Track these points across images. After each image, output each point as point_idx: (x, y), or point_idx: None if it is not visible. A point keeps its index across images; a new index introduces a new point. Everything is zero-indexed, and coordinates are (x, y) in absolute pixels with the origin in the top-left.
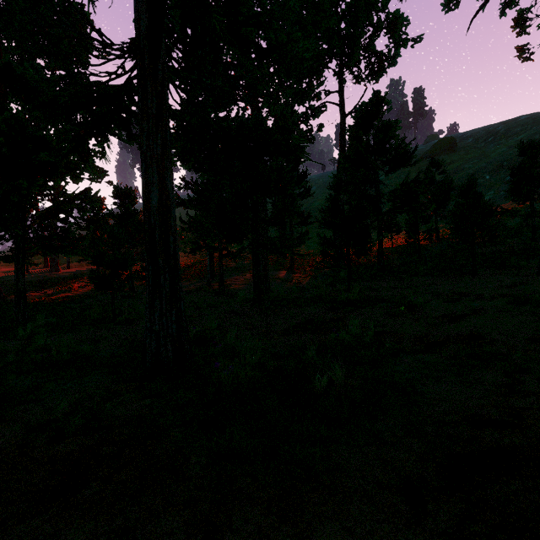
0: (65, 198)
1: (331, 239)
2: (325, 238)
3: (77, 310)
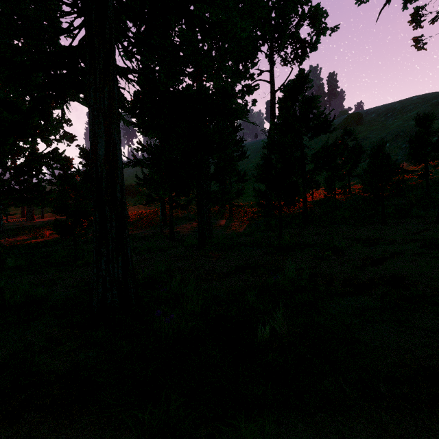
0: (35, 157)
1: (265, 192)
2: (260, 191)
3: (45, 253)
